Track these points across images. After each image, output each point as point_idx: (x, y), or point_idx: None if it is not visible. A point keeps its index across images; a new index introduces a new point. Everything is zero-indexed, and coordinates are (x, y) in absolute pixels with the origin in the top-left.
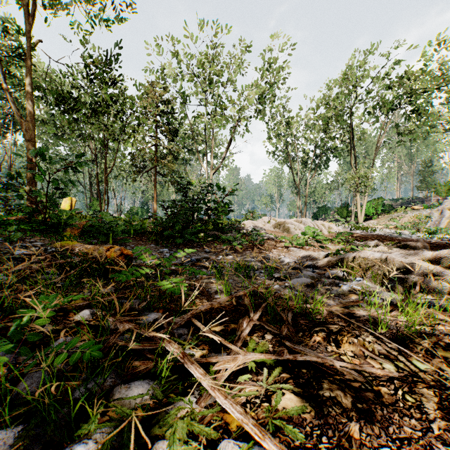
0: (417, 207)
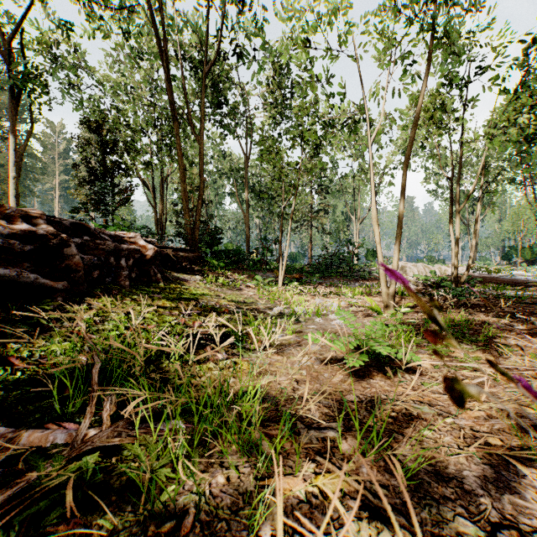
0: None
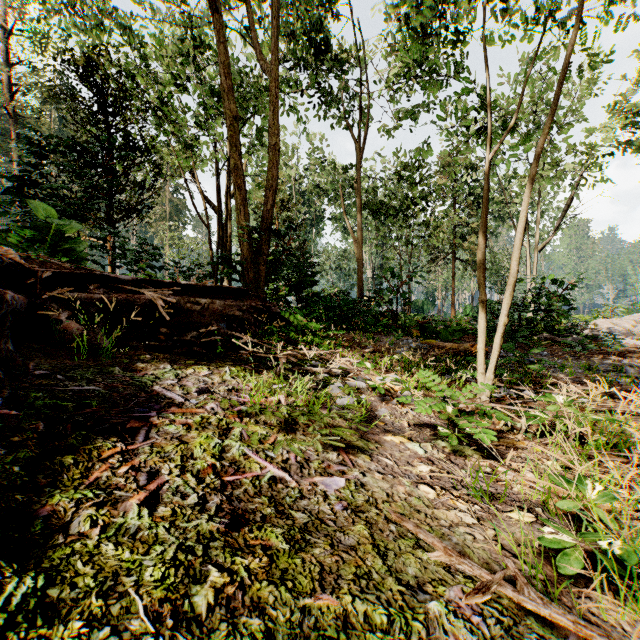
0: None
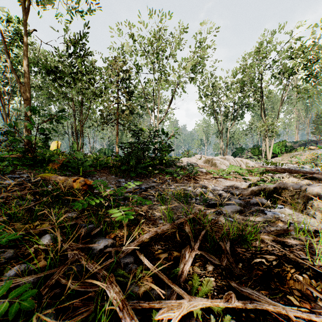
0: (313, 147)
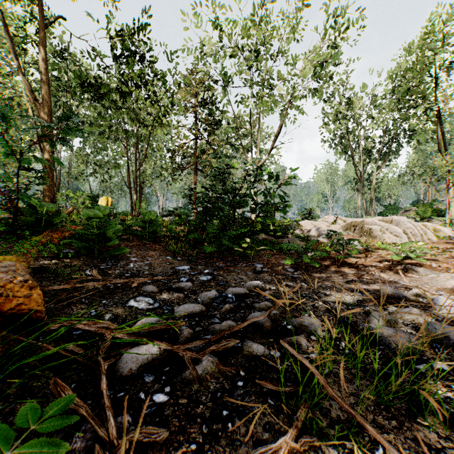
0: None
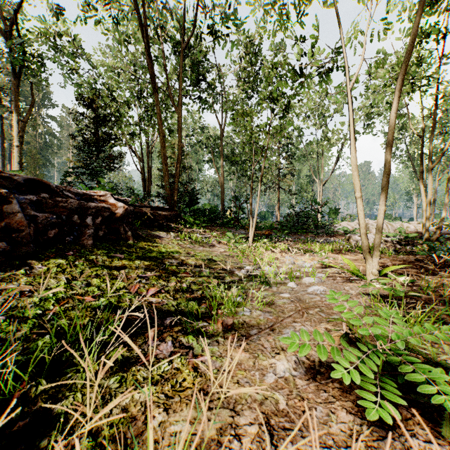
0: None
